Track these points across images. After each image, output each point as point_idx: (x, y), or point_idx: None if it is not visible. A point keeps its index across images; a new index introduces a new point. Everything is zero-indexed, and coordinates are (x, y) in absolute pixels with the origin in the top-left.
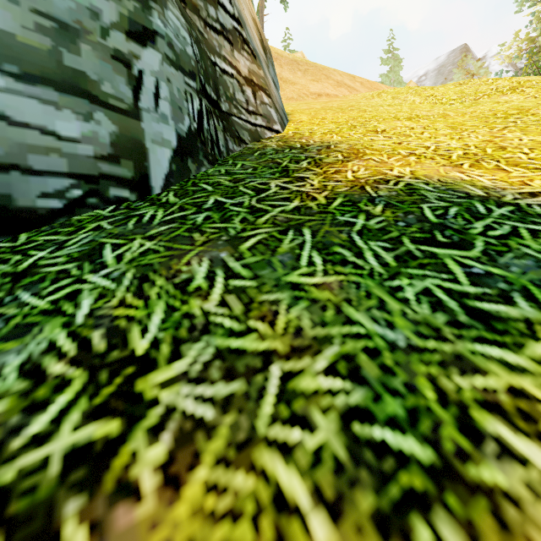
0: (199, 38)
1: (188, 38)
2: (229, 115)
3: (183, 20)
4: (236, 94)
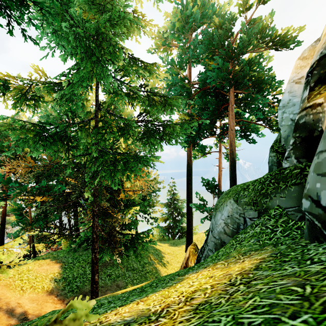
0: None
1: None
2: None
3: None
4: None
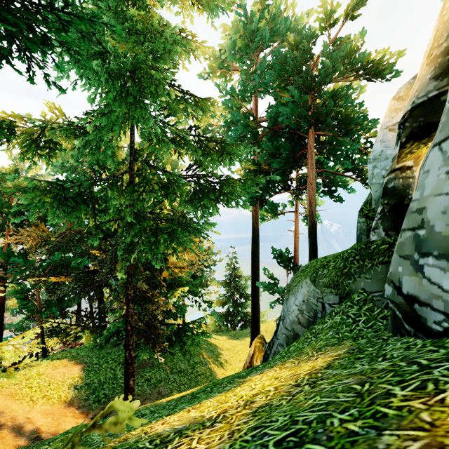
0: None
1: None
2: None
3: None
4: None
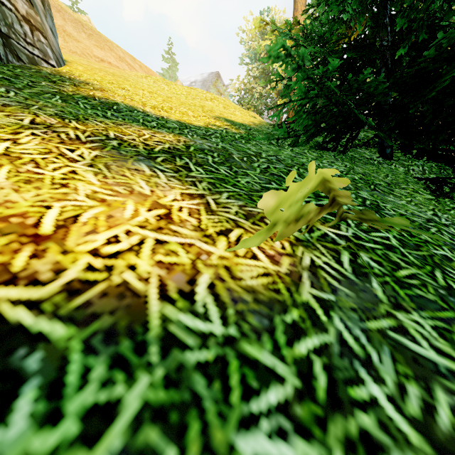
0: None
1: None
2: (8, 37)
3: None
4: (14, 24)
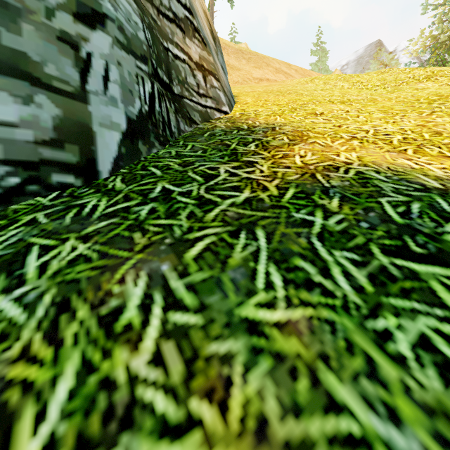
0: (152, 24)
1: (139, 23)
2: (181, 97)
3: (134, 6)
4: (187, 78)
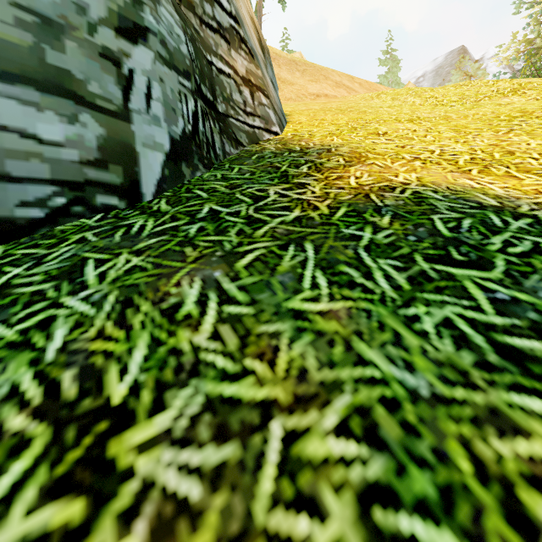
0: (195, 36)
1: (182, 36)
2: (226, 116)
3: (177, 17)
4: (233, 94)
